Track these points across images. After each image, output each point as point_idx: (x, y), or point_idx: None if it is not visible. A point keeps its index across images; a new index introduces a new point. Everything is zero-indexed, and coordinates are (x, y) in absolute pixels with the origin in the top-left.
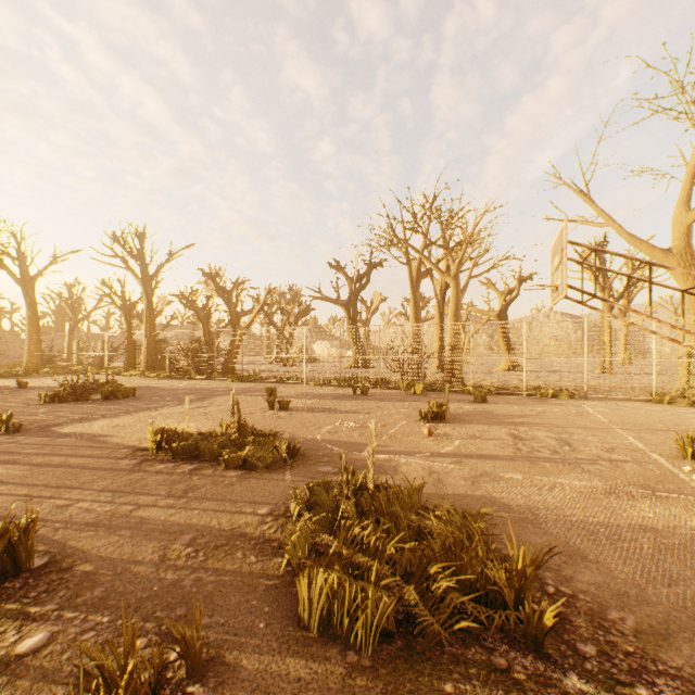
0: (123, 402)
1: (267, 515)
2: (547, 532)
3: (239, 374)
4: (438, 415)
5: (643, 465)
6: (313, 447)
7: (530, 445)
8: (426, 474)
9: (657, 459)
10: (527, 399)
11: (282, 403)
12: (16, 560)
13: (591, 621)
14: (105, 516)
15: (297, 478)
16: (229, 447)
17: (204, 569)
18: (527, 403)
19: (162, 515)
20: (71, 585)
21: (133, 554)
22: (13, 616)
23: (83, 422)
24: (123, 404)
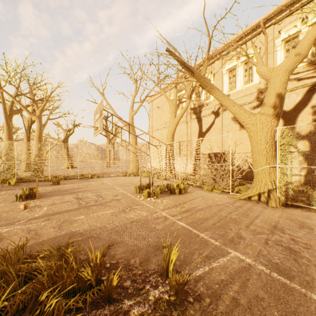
0: None
1: None
2: (101, 238)
3: None
4: (30, 195)
5: (127, 198)
6: None
7: (86, 201)
8: (26, 233)
9: (130, 195)
10: (80, 180)
11: None
12: None
13: (126, 269)
14: None
15: None
16: None
17: None
18: (80, 182)
19: None
20: None
21: None
22: None
23: None
24: None
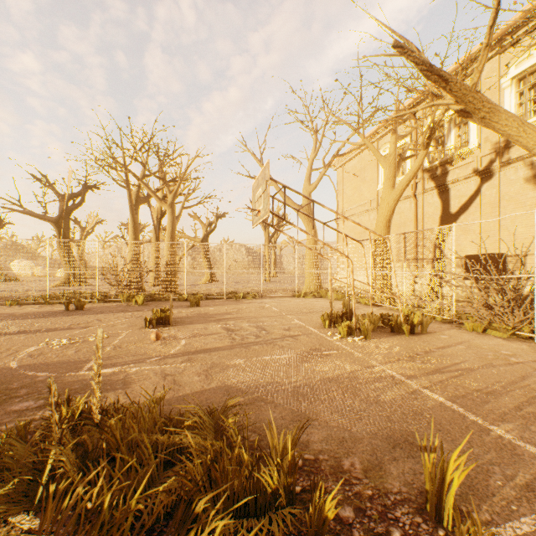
0: None
1: None
2: (277, 405)
3: None
4: (162, 320)
5: (309, 335)
6: (2, 380)
7: (241, 334)
8: (160, 378)
9: (314, 331)
10: (227, 301)
11: None
12: None
13: (337, 480)
14: None
15: None
16: None
17: None
18: (228, 304)
19: None
20: None
21: None
22: None
23: None
24: None
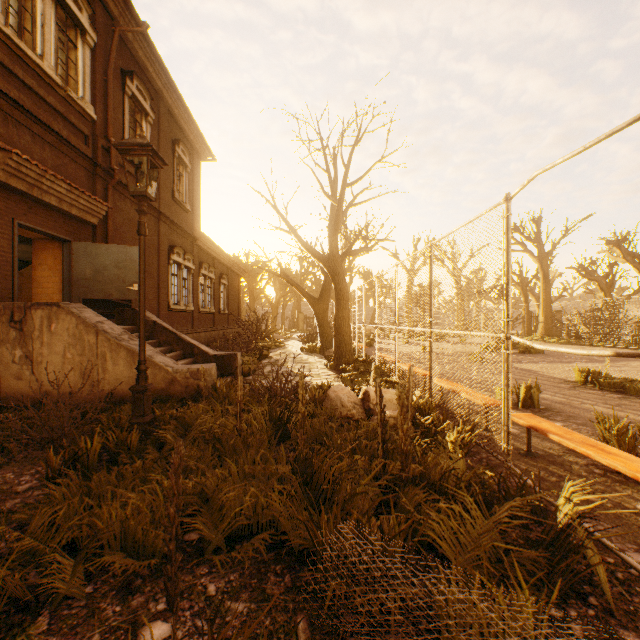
0: (536, 356)
1: None
2: None
3: None
4: None
5: None
6: None
7: None
8: None
9: None
10: None
11: None
12: (532, 401)
13: None
14: (564, 402)
15: None
16: None
17: None
18: None
19: (603, 409)
20: (562, 416)
21: (591, 417)
22: (541, 416)
23: (516, 363)
24: (537, 357)
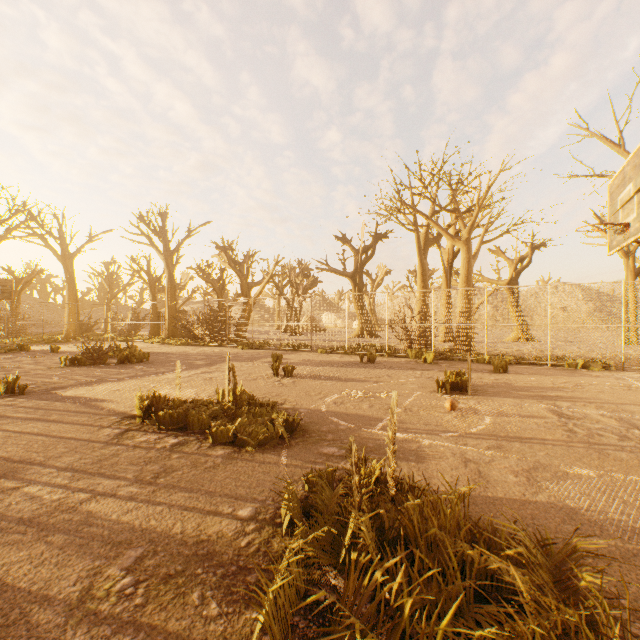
0: (135, 366)
1: (249, 520)
2: None
3: (249, 341)
4: (457, 385)
5: None
6: (316, 421)
7: (584, 426)
8: (459, 462)
9: None
10: (553, 369)
11: (286, 369)
12: None
13: None
14: (47, 508)
15: (294, 462)
16: (221, 418)
17: (134, 627)
18: (555, 374)
19: (115, 511)
20: None
21: (47, 582)
22: None
23: (88, 386)
24: (134, 368)
